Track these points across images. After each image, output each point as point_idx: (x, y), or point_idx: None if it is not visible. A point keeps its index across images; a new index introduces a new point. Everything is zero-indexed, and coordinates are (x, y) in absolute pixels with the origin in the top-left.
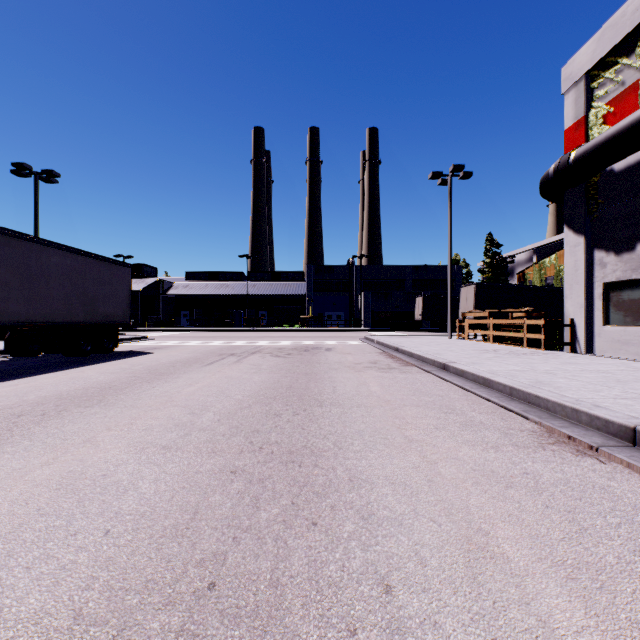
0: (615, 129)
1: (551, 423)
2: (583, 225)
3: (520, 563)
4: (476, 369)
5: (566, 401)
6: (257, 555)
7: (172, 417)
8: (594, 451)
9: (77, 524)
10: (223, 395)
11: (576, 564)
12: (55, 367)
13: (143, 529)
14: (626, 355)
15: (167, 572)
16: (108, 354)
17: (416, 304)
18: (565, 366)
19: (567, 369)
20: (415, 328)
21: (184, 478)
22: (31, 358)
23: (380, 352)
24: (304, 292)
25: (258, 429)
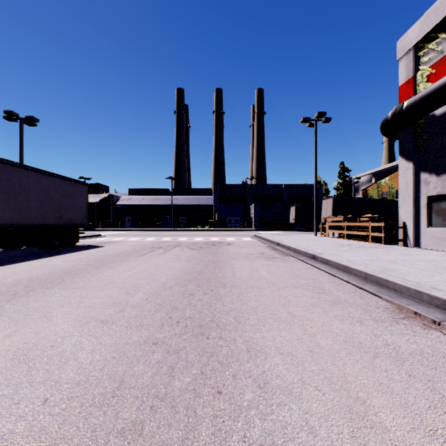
0: (437, 84)
1: (400, 301)
2: (412, 154)
3: (397, 433)
4: (338, 259)
5: (410, 284)
6: (170, 424)
7: (111, 296)
8: (437, 325)
9: (22, 393)
10: (151, 278)
11: (445, 434)
12: (31, 257)
13: (76, 398)
14: (444, 248)
15: (91, 443)
16: (71, 247)
17: (290, 212)
18: (402, 256)
19: (404, 259)
20: (290, 228)
21: (115, 349)
22: (15, 250)
23: (266, 246)
24: (212, 203)
25: (176, 306)
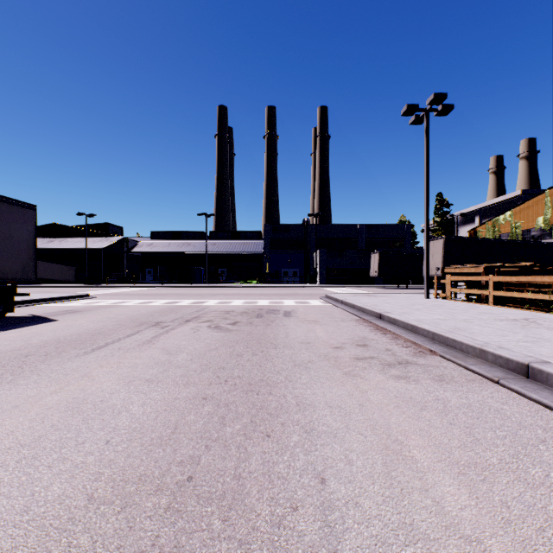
0: None
1: None
2: None
3: None
4: None
5: None
6: None
7: None
8: None
9: None
10: None
11: None
12: None
13: None
14: None
15: None
16: None
17: (371, 261)
18: None
19: None
20: (369, 284)
21: None
22: None
23: (356, 319)
24: (261, 250)
25: None
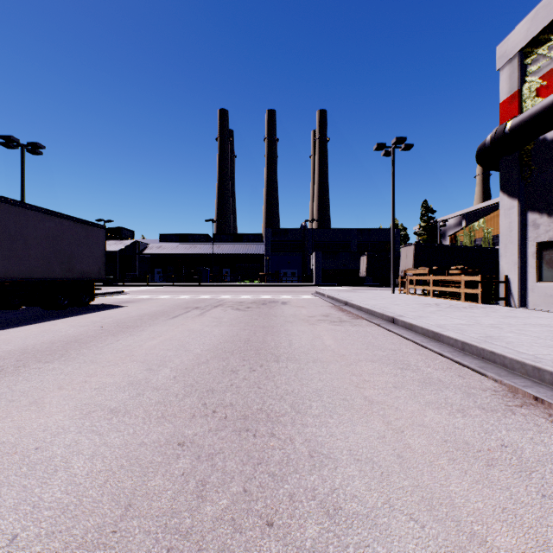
0: (550, 99)
1: (513, 382)
2: (517, 190)
3: None
4: (424, 323)
5: (525, 358)
6: None
7: (128, 374)
8: None
9: None
10: (183, 349)
11: None
12: (31, 320)
13: (59, 533)
14: None
15: None
16: (84, 307)
17: (361, 262)
18: (507, 320)
19: (510, 323)
20: (360, 283)
21: (125, 453)
22: (12, 311)
23: (331, 305)
24: (262, 252)
25: (213, 388)
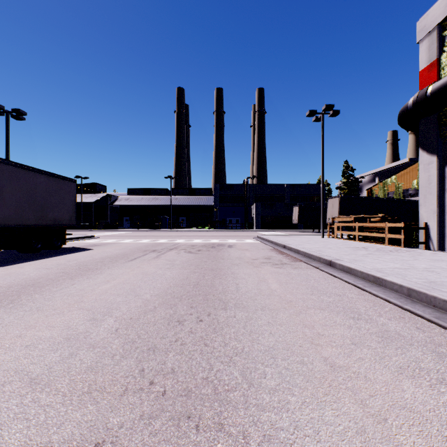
0: None
1: None
2: (436, 147)
3: None
4: (363, 267)
5: None
6: None
7: (69, 325)
8: None
9: None
10: (133, 294)
11: None
12: (3, 262)
13: None
14: None
15: None
16: (56, 250)
17: (293, 212)
18: (437, 263)
19: (442, 267)
20: (292, 229)
21: None
22: None
23: (271, 248)
24: (212, 203)
25: (155, 345)
